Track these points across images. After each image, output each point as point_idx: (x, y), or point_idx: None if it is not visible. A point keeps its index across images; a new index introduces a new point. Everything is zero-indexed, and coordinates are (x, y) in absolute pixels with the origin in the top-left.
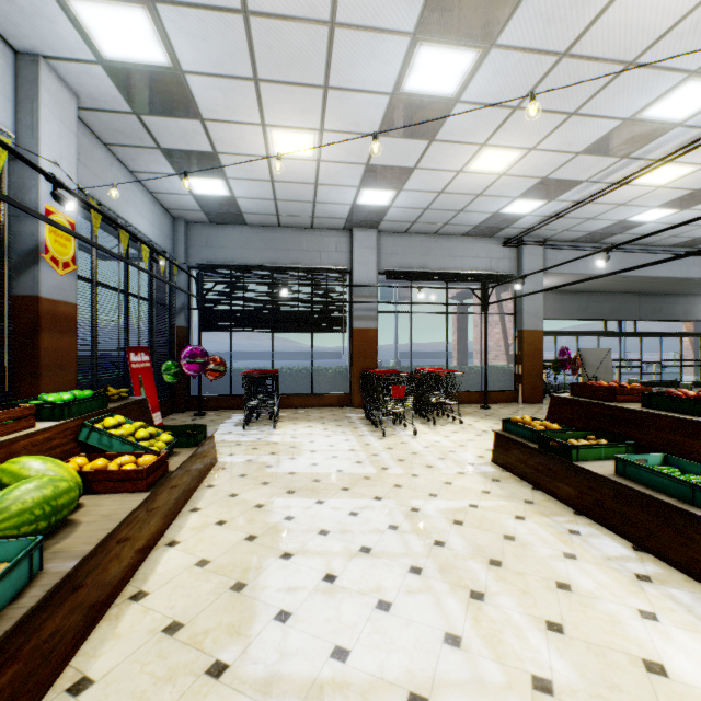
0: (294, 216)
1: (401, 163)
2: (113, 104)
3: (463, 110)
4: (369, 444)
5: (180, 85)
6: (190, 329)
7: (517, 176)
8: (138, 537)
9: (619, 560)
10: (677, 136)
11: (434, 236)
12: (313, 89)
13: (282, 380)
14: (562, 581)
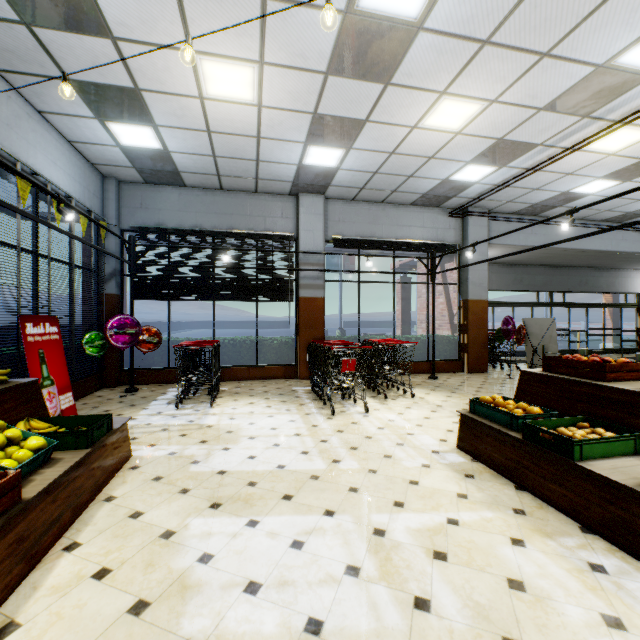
0: (236, 177)
1: (352, 114)
2: None
3: (426, 41)
4: (317, 425)
5: None
6: (122, 297)
7: (473, 136)
8: None
9: None
10: None
11: (381, 204)
12: None
13: (224, 351)
14: None
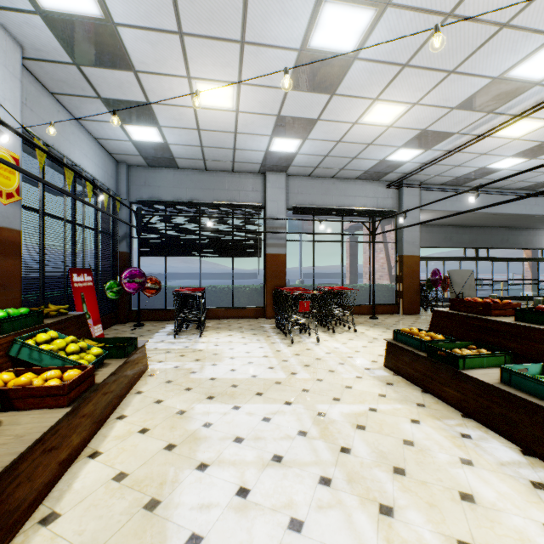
0: (217, 161)
1: (306, 115)
2: (54, 55)
3: (360, 66)
4: (280, 350)
5: (113, 37)
6: (131, 254)
7: (402, 128)
8: (56, 453)
9: (512, 465)
10: (535, 94)
11: (332, 179)
12: (231, 43)
13: (208, 296)
14: (464, 491)
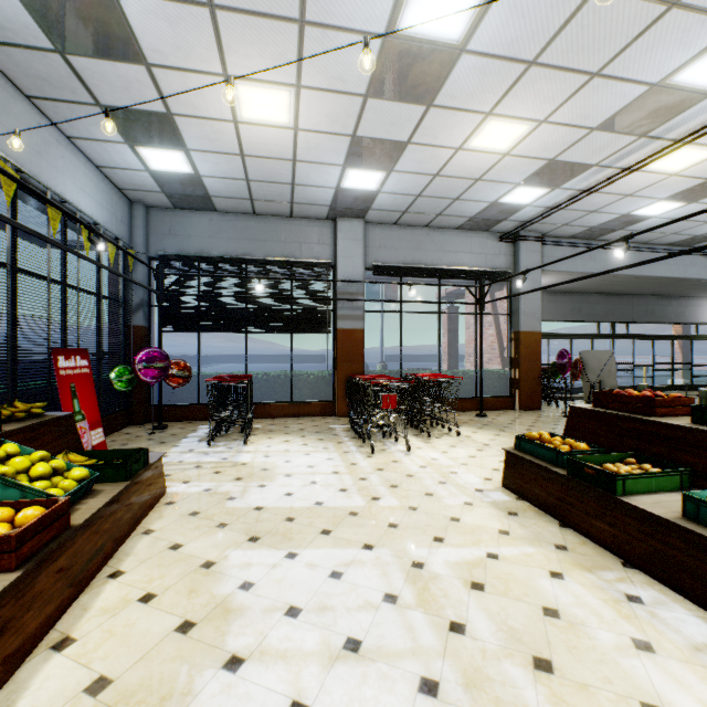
0: (270, 201)
1: (393, 136)
2: (26, 36)
3: (469, 63)
4: (356, 463)
5: (111, 10)
6: (150, 328)
7: (522, 157)
8: None
9: None
10: (705, 110)
11: (425, 228)
12: (286, 23)
13: (257, 387)
14: (649, 701)
